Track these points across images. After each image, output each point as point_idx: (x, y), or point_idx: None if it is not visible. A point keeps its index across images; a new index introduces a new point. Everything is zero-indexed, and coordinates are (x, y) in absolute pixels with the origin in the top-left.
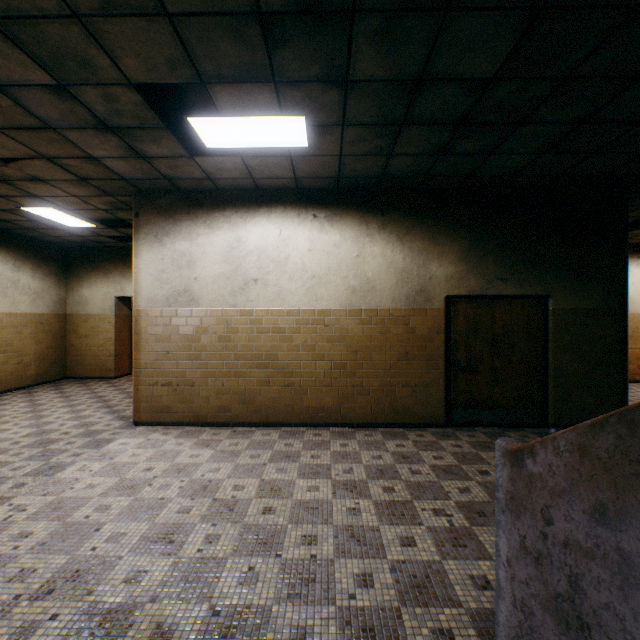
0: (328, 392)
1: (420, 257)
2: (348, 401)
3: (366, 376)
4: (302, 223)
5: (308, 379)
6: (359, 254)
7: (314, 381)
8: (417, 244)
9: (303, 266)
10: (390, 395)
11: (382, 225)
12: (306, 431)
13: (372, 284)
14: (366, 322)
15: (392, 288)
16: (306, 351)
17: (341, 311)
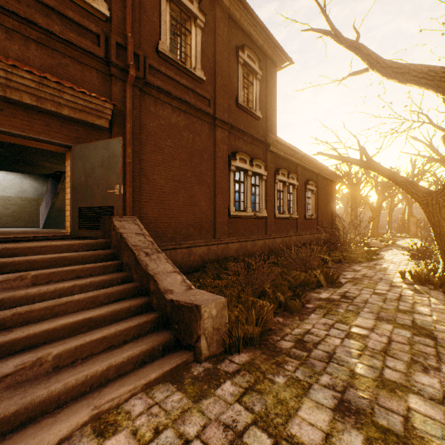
0: (11, 218)
1: (42, 185)
2: (18, 221)
3: (24, 214)
4: (1, 171)
5: (3, 215)
6: (22, 182)
7: (5, 215)
8: (41, 182)
9: (1, 183)
10: (33, 219)
11: (30, 176)
12: (3, 228)
13: (26, 190)
14: (24, 200)
15: (33, 192)
16: (2, 207)
17: (15, 197)
